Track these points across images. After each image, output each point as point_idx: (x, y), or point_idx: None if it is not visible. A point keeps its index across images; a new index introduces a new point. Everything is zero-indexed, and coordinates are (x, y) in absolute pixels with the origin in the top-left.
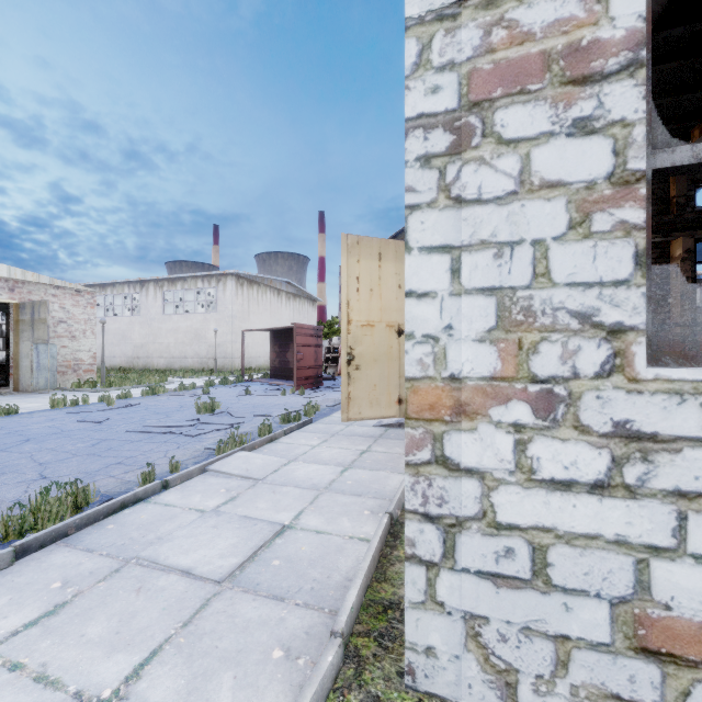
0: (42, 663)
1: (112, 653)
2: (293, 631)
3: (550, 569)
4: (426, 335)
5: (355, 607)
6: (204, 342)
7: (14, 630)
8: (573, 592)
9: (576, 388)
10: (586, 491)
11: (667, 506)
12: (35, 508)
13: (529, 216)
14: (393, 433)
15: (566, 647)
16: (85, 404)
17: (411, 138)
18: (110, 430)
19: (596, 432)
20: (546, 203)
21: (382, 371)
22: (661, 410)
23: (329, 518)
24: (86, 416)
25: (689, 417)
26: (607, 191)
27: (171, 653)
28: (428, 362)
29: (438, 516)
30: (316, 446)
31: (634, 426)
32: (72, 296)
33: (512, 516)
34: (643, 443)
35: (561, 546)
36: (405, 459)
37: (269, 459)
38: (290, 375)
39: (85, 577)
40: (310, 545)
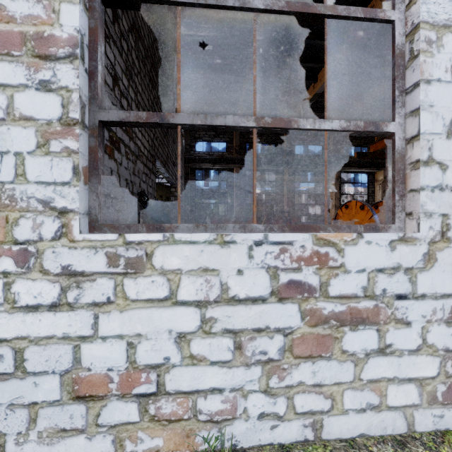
0: None
1: None
2: None
3: (26, 363)
4: None
5: None
6: None
7: None
8: (39, 374)
9: (41, 247)
10: (47, 310)
11: (89, 312)
12: None
13: (13, 136)
14: None
15: (35, 409)
16: None
17: None
18: None
19: (52, 273)
20: (24, 129)
21: None
22: (87, 258)
23: None
24: None
25: (100, 261)
26: (58, 128)
27: None
28: None
29: None
30: None
31: (73, 268)
32: None
33: (2, 333)
34: (77, 277)
35: (32, 347)
36: None
37: None
38: None
39: None
40: None
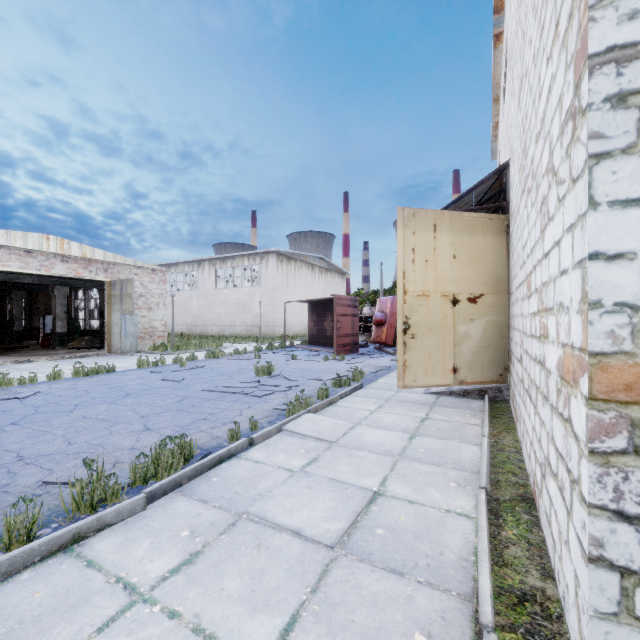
0: (194, 613)
1: (254, 612)
2: (426, 613)
3: None
4: (619, 303)
5: (492, 595)
6: (250, 312)
7: (162, 575)
8: None
9: None
10: None
11: None
12: (155, 458)
13: None
14: (446, 401)
15: None
16: (162, 365)
17: (598, 76)
18: (188, 388)
19: None
20: None
21: (436, 340)
22: None
23: (416, 487)
24: (166, 375)
25: None
26: None
27: (310, 621)
28: (622, 335)
29: (637, 515)
30: (374, 411)
31: None
32: (149, 274)
33: None
34: None
35: None
36: (588, 445)
37: (335, 422)
38: (327, 342)
39: (207, 528)
40: (408, 516)
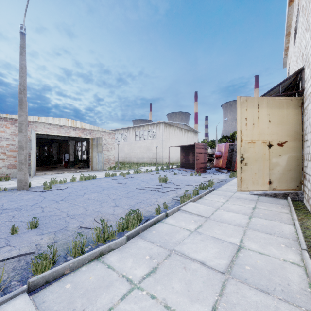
0: (162, 298)
1: (192, 302)
2: None
3: None
4: None
5: None
6: (151, 152)
7: (142, 276)
8: None
9: None
10: None
11: None
12: (127, 220)
13: None
14: (264, 199)
15: None
16: (115, 176)
17: None
18: (129, 187)
19: None
20: None
21: (259, 166)
22: None
23: (261, 245)
24: (118, 181)
25: None
26: None
27: None
28: None
29: None
30: (225, 203)
31: None
32: (108, 135)
33: None
34: None
35: None
36: None
37: (205, 207)
38: (190, 166)
39: (157, 255)
40: (261, 261)
